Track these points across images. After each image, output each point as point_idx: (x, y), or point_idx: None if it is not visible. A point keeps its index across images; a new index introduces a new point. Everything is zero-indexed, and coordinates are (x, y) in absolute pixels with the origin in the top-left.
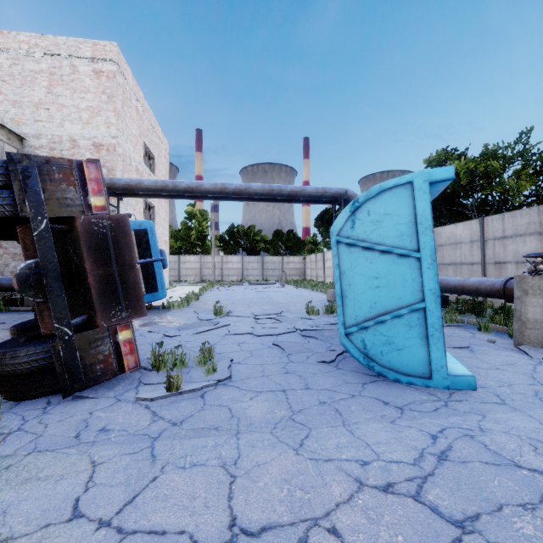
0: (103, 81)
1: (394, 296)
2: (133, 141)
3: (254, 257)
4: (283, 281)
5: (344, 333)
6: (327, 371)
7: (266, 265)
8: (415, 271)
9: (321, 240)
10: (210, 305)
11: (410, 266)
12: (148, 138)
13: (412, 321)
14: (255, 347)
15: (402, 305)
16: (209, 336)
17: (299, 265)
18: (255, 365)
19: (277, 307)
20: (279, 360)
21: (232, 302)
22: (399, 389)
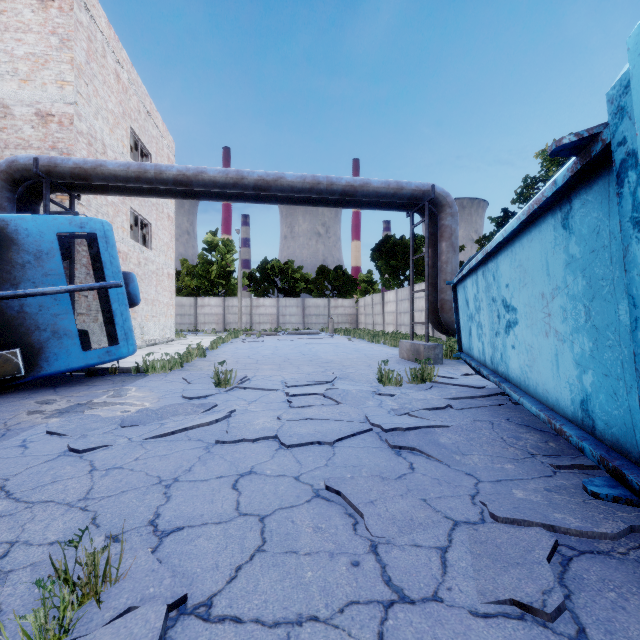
0: (52, 15)
1: None
2: (110, 120)
3: (293, 300)
4: (330, 330)
5: None
6: None
7: (308, 309)
8: None
9: (380, 277)
10: (219, 366)
11: None
12: (138, 124)
13: None
14: (278, 496)
15: None
16: (175, 447)
17: (350, 311)
18: (265, 634)
19: (325, 369)
20: (353, 582)
21: (255, 360)
22: None
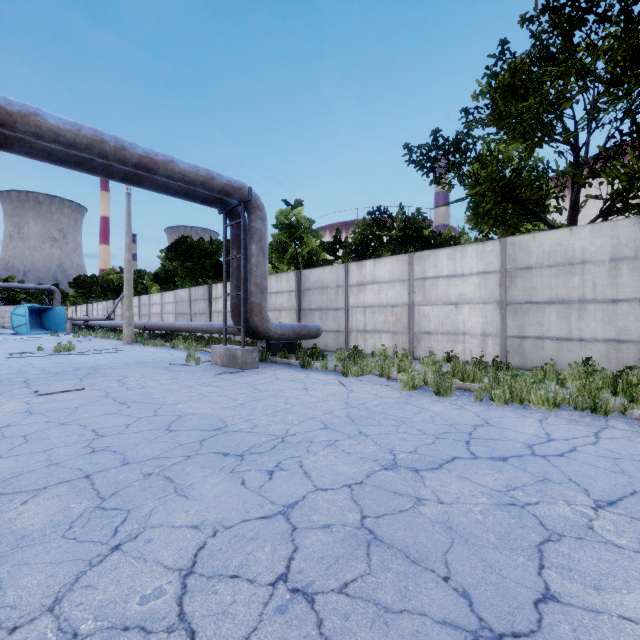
0: None
1: (22, 322)
2: None
3: (12, 307)
4: None
5: (13, 329)
6: (11, 335)
7: None
8: (26, 319)
9: (77, 297)
10: None
11: (25, 318)
12: None
13: (25, 326)
14: None
15: (24, 324)
16: None
17: None
18: None
19: None
20: (0, 335)
21: None
22: (22, 335)
